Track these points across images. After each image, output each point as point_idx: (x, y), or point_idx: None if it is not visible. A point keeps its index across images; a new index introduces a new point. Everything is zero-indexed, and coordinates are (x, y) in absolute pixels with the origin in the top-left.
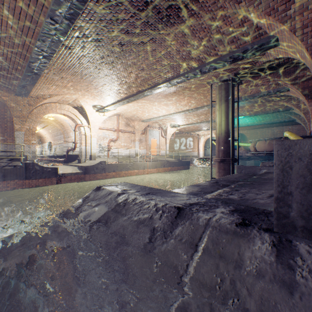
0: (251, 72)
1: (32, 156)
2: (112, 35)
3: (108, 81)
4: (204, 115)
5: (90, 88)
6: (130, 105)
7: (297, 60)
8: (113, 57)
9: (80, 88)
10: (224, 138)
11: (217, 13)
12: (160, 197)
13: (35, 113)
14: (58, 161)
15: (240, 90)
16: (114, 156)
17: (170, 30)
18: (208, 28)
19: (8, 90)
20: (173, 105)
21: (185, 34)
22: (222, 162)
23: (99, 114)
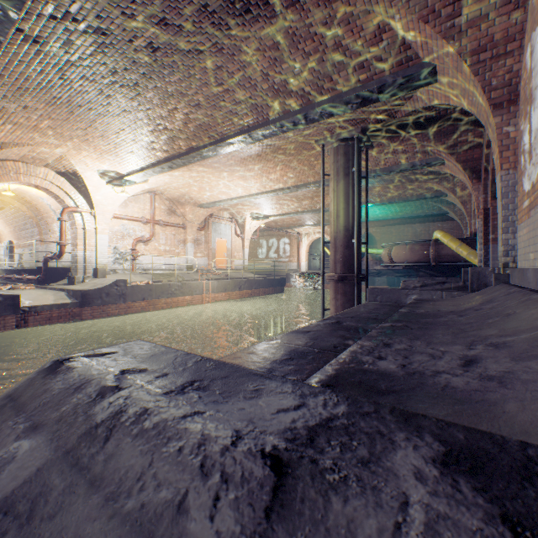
0: (388, 129)
1: None
2: (133, 25)
3: (130, 123)
4: (308, 200)
5: (92, 136)
6: (176, 175)
7: (458, 114)
8: (137, 73)
9: (70, 134)
10: (345, 239)
11: (337, 6)
12: (220, 399)
13: None
14: (26, 281)
15: (370, 159)
16: (146, 270)
17: (251, 31)
18: (322, 35)
19: None
20: (256, 178)
21: (279, 43)
22: (341, 281)
23: (114, 189)
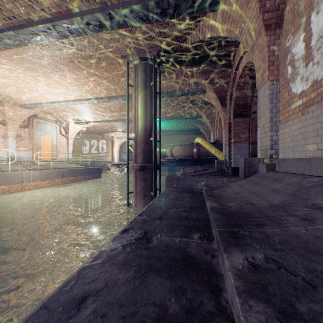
0: (176, 58)
1: None
2: None
3: None
4: (118, 112)
5: None
6: None
7: (219, 55)
8: None
9: None
10: (145, 137)
11: None
12: None
13: None
14: None
15: (161, 82)
16: None
17: None
18: None
19: None
20: (73, 85)
21: None
22: (142, 170)
23: None
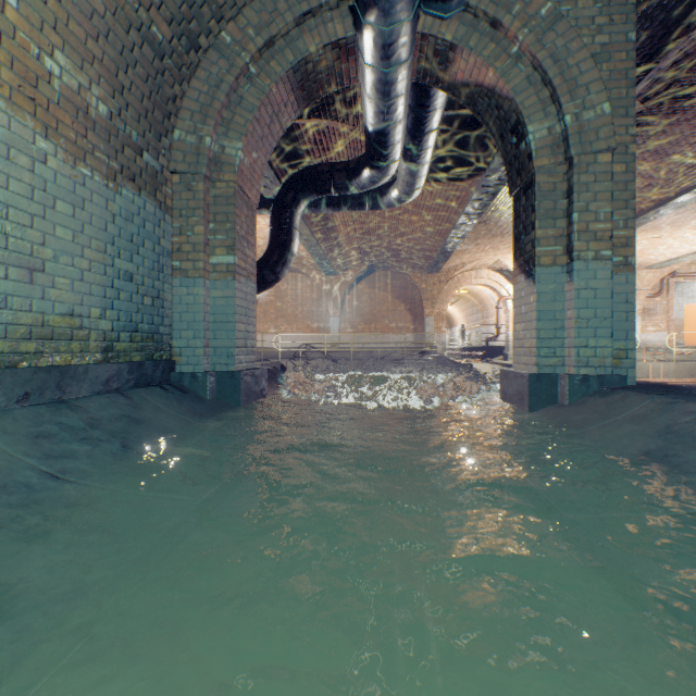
0: None
1: (442, 349)
2: None
3: None
4: None
5: None
6: None
7: None
8: None
9: (502, 247)
10: None
11: None
12: None
13: (445, 290)
14: (473, 356)
15: None
16: None
17: None
18: None
19: (419, 270)
20: None
21: (655, 151)
22: None
23: None
